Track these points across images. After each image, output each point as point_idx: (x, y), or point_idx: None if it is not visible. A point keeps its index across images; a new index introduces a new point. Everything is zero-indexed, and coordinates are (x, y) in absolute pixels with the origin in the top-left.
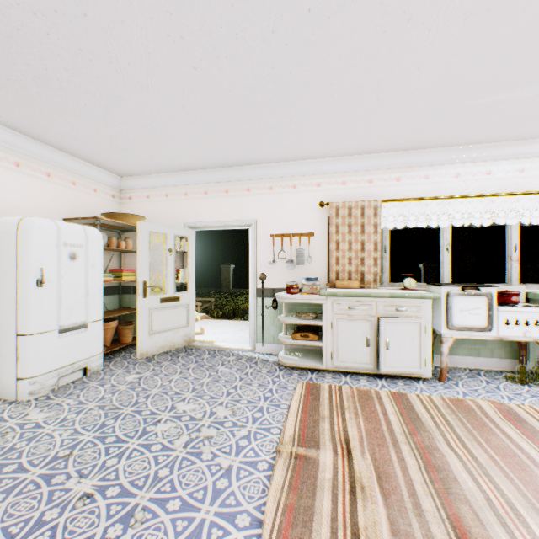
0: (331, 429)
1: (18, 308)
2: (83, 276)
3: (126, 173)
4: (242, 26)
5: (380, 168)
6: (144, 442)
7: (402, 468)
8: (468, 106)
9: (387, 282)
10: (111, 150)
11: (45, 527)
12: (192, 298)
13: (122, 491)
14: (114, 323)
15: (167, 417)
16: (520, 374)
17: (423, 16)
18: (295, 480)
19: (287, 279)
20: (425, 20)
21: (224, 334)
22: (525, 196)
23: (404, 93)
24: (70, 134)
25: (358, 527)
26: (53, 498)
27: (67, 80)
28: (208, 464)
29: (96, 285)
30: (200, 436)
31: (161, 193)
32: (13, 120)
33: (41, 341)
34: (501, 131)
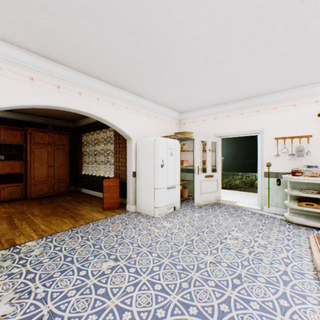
0: None
1: (154, 177)
2: (174, 163)
3: (183, 111)
4: (293, 21)
5: None
6: (224, 246)
7: None
8: None
9: None
10: (183, 101)
11: (202, 270)
12: (219, 176)
13: (228, 265)
14: (180, 187)
15: (228, 237)
16: None
17: None
18: None
19: (288, 166)
20: None
21: (234, 198)
22: None
23: None
24: (168, 97)
25: None
26: (198, 259)
27: (181, 74)
28: (269, 266)
29: (178, 167)
30: (255, 251)
31: (200, 119)
32: (149, 96)
33: (162, 192)
34: None
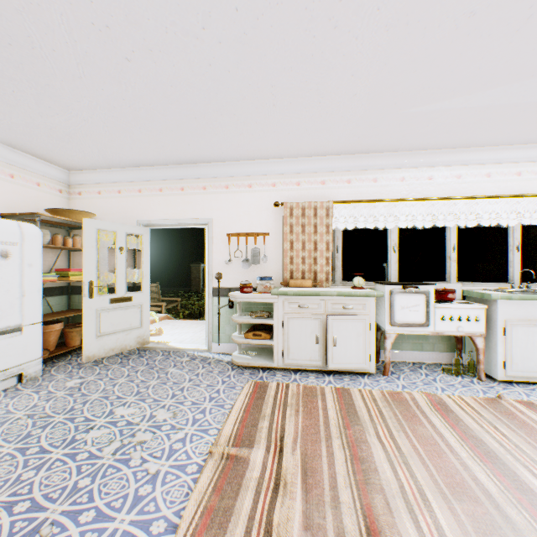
0: (269, 427)
1: None
2: (18, 276)
3: (75, 167)
4: (170, 20)
5: (332, 170)
6: (70, 451)
7: (330, 462)
8: (405, 114)
9: (340, 281)
10: (53, 142)
11: None
12: (146, 298)
13: (32, 506)
14: (59, 326)
15: (102, 423)
16: (457, 366)
17: (348, 24)
18: (221, 481)
19: (243, 278)
20: (351, 28)
21: (183, 335)
22: (462, 201)
23: (344, 98)
24: (2, 122)
25: (272, 524)
26: None
27: None
28: (135, 470)
29: (34, 285)
30: (133, 442)
31: (113, 189)
32: None
33: None
34: (439, 139)
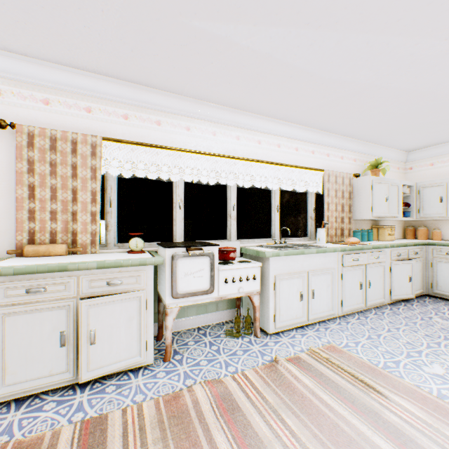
0: None
1: None
2: None
3: None
4: None
5: (102, 96)
6: None
7: None
8: (188, 27)
9: (115, 243)
10: None
11: None
12: None
13: None
14: None
15: None
16: (237, 322)
17: None
18: None
19: None
20: None
21: None
22: (241, 162)
23: None
24: None
25: None
26: None
27: None
28: None
29: None
30: None
31: None
32: None
33: None
34: (223, 90)
